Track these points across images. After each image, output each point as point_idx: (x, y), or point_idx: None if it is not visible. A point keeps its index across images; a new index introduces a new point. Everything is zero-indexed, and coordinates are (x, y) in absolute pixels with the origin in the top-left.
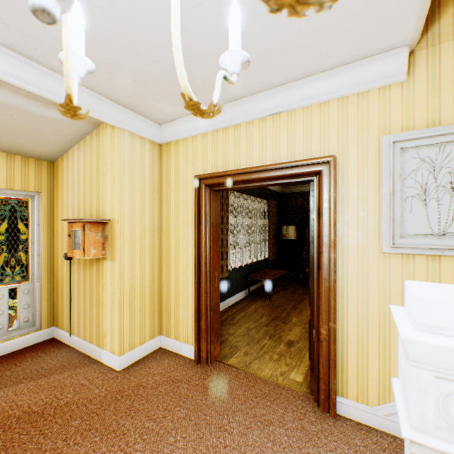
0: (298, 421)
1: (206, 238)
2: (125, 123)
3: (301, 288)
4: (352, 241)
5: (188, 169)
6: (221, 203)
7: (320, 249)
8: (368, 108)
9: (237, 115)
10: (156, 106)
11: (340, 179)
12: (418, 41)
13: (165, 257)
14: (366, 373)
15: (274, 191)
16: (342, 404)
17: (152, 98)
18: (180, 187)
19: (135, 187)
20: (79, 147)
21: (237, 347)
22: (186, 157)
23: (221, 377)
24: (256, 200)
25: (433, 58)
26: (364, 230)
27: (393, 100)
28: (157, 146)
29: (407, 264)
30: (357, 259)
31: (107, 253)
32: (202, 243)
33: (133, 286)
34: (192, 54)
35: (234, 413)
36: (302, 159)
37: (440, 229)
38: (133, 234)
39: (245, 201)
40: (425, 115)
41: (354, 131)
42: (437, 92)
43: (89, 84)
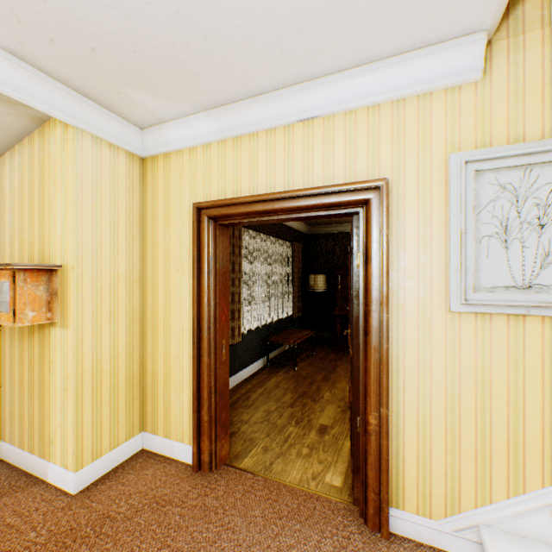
0: (340, 550)
1: (209, 293)
2: (84, 120)
3: (332, 352)
4: (410, 296)
5: (183, 195)
6: (232, 245)
7: (369, 307)
8: (432, 116)
9: (254, 119)
10: (133, 97)
11: (394, 211)
12: (497, 28)
13: (150, 319)
14: (429, 475)
15: (299, 232)
16: (398, 519)
17: (126, 83)
18: (172, 220)
19: (103, 218)
20: (13, 156)
21: (254, 440)
22: (180, 177)
23: (231, 490)
24: (277, 242)
25: (515, 52)
26: (426, 281)
27: (464, 106)
28: (138, 160)
29: (482, 326)
30: (417, 321)
31: (56, 316)
32: (204, 300)
33: (98, 364)
34: (184, 10)
35: (249, 549)
36: (344, 183)
37: (525, 280)
38: (99, 287)
39: (263, 242)
40: (506, 127)
41: (413, 146)
42: (521, 97)
43: (16, 47)
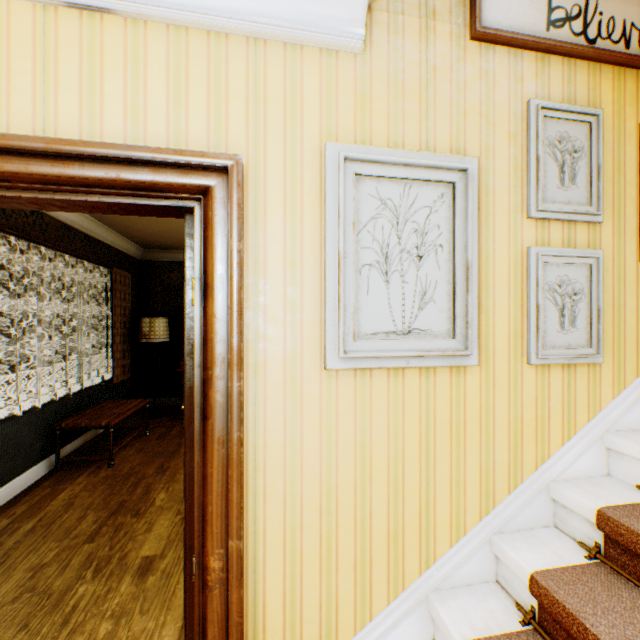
0: None
1: None
2: None
3: (177, 424)
4: (275, 349)
5: None
6: None
7: (211, 371)
8: (304, 82)
9: None
10: None
11: (251, 214)
12: None
13: None
14: (300, 615)
15: (127, 255)
16: None
17: None
18: None
19: None
20: None
21: None
22: None
23: None
24: (82, 265)
25: (396, 34)
26: (296, 325)
27: (343, 82)
28: None
29: (363, 386)
30: (284, 387)
31: None
32: None
33: None
34: None
35: None
36: (165, 148)
37: (405, 323)
38: None
39: (49, 263)
40: (387, 127)
41: (279, 119)
42: (401, 94)
43: None
